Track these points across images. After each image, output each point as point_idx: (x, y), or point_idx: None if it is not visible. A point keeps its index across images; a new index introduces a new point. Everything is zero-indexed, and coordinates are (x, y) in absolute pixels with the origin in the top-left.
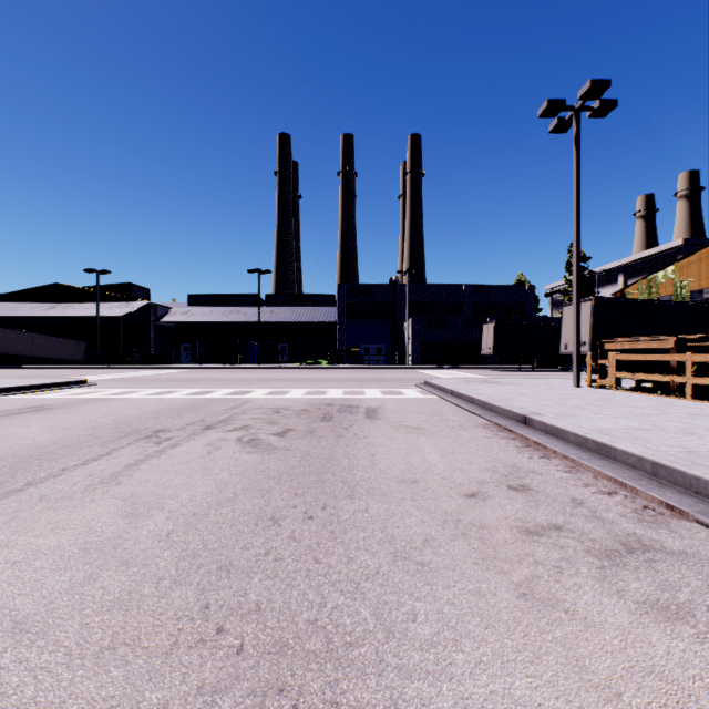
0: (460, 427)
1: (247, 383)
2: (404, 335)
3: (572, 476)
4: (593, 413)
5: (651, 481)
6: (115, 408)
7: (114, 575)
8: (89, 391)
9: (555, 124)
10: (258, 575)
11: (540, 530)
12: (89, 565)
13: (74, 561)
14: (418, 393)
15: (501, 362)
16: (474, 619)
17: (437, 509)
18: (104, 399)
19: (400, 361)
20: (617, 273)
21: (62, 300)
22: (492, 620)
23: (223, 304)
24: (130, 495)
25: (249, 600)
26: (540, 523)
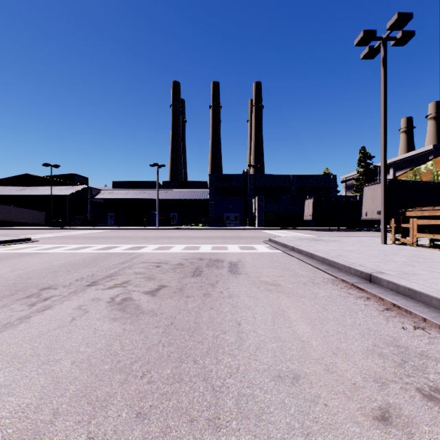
0: (311, 283)
1: (144, 240)
2: (252, 207)
3: None
4: (428, 271)
5: None
6: (31, 262)
7: None
8: (27, 246)
9: (366, 52)
10: None
11: None
12: None
13: None
14: (266, 248)
15: (316, 225)
16: None
17: None
18: (31, 253)
19: (250, 224)
20: (389, 167)
21: (30, 185)
22: None
23: (135, 187)
24: None
25: None
26: None
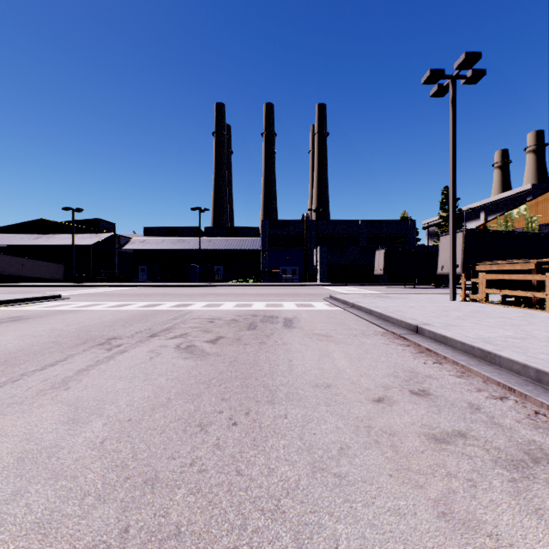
0: (362, 334)
1: (189, 297)
2: (313, 259)
3: (464, 381)
4: (472, 323)
5: (537, 386)
6: (80, 318)
7: (41, 490)
8: (61, 304)
9: (435, 90)
10: (181, 490)
11: (446, 437)
12: (19, 478)
13: (7, 472)
14: (325, 306)
15: (389, 281)
16: (398, 547)
17: (349, 414)
18: (72, 310)
19: (310, 280)
20: (479, 210)
21: (46, 232)
22: (416, 548)
23: (172, 235)
24: (75, 400)
25: (170, 522)
26: (444, 429)
